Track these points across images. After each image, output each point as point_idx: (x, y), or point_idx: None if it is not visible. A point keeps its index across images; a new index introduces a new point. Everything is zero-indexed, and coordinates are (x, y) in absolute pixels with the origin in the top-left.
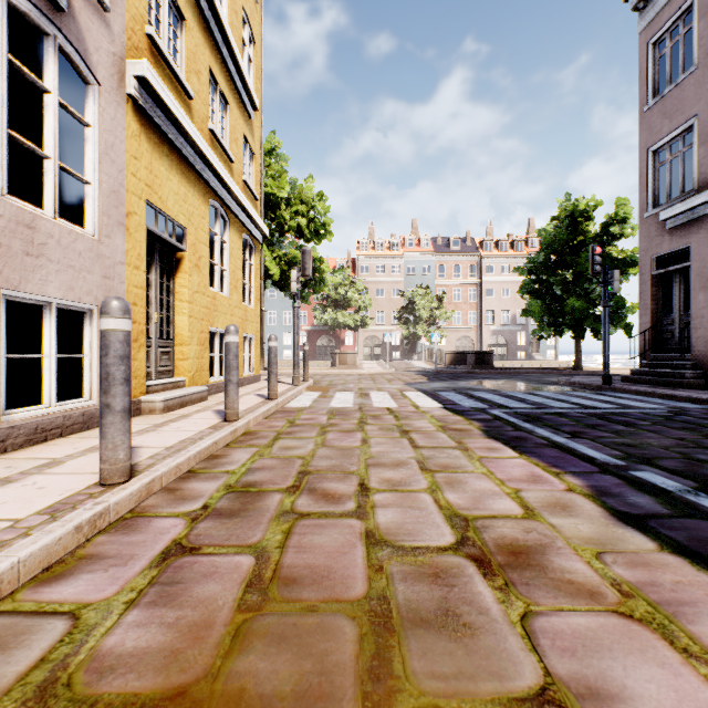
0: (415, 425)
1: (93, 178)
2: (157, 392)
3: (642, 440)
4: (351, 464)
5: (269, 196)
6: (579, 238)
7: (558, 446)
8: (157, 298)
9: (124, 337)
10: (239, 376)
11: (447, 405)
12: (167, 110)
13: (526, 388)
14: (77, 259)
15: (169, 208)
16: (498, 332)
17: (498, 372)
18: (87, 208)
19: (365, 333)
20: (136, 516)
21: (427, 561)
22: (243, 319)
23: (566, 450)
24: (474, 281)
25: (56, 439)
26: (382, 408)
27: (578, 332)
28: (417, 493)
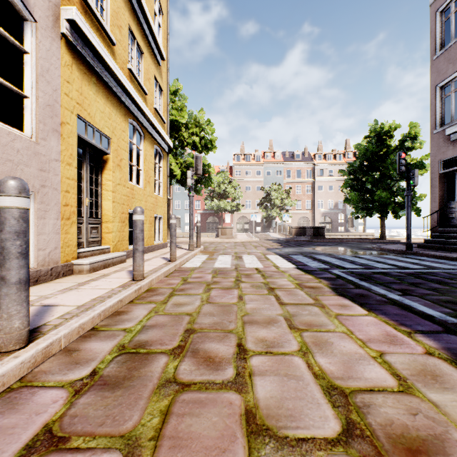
0: (278, 283)
1: (31, 93)
2: (87, 256)
3: None
4: (229, 321)
5: (174, 122)
6: (384, 150)
7: (396, 303)
8: (88, 188)
9: (19, 214)
10: (151, 244)
11: (299, 266)
12: (93, 48)
13: (351, 253)
14: (16, 155)
15: (96, 122)
16: (326, 214)
17: (328, 240)
18: (26, 116)
19: (238, 215)
20: (23, 385)
21: None
22: (154, 204)
23: (405, 308)
24: (309, 180)
25: None
26: (252, 268)
27: (383, 213)
28: (290, 357)
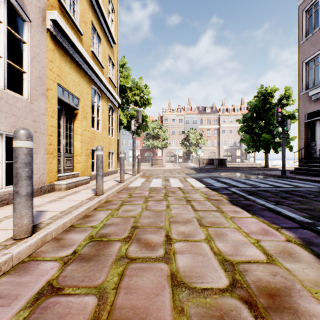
0: (193, 197)
1: (27, 70)
2: (64, 179)
3: (314, 206)
4: (160, 221)
5: (122, 86)
6: (267, 105)
7: (271, 210)
8: (64, 132)
9: (27, 152)
10: (106, 171)
11: (208, 185)
12: (68, 38)
13: (244, 177)
14: (18, 111)
15: (70, 88)
16: (227, 150)
17: (229, 168)
18: (24, 85)
19: (166, 150)
20: (31, 259)
21: (213, 303)
22: (109, 143)
23: (277, 213)
24: (216, 126)
25: (5, 206)
26: (175, 187)
27: (266, 150)
28: (199, 243)
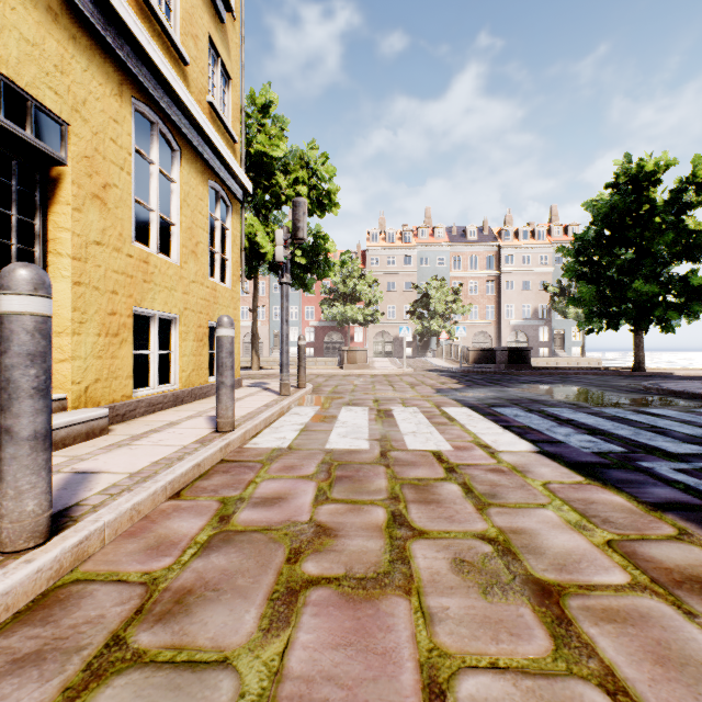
0: (543, 541)
1: None
2: None
3: None
4: None
5: (261, 157)
6: (644, 207)
7: None
8: None
9: None
10: (201, 383)
11: (542, 444)
12: None
13: (618, 401)
14: None
15: (6, 61)
16: (518, 327)
17: (541, 373)
18: None
19: (375, 329)
20: None
21: None
22: (210, 301)
23: None
24: (492, 273)
25: None
26: (425, 455)
27: (640, 324)
28: None
